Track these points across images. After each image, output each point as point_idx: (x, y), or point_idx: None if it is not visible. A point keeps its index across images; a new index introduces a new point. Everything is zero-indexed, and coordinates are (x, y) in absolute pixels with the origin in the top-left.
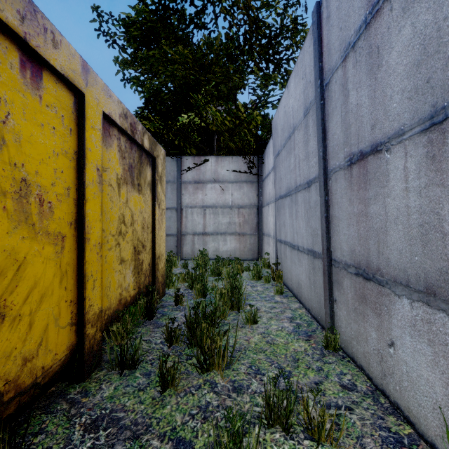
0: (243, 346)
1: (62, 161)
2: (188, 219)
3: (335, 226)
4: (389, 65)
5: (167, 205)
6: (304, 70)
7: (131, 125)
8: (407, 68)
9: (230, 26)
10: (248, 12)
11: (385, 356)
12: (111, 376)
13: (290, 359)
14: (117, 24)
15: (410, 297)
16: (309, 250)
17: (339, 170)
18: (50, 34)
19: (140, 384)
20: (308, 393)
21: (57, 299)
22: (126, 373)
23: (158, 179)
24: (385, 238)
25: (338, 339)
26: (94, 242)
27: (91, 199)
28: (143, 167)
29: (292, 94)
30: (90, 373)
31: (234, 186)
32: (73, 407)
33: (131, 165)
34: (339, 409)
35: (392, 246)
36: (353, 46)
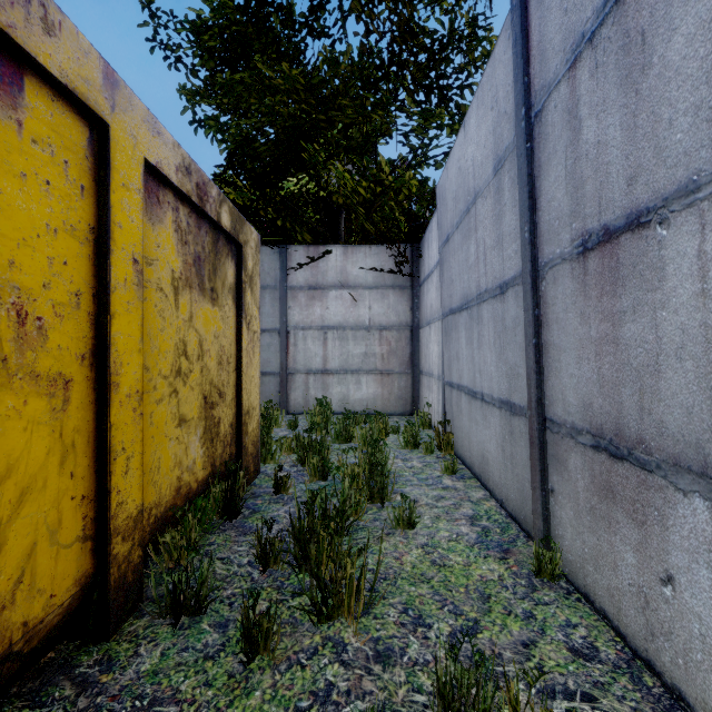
0: (392, 571)
1: (64, 244)
2: (298, 347)
3: (553, 362)
4: (667, 63)
5: (264, 326)
6: (495, 94)
7: (198, 188)
8: (708, 63)
9: (367, 30)
10: (397, 5)
11: (654, 599)
12: (158, 629)
13: (474, 596)
14: (182, 29)
15: (709, 497)
16: (503, 402)
17: (562, 262)
18: (39, 6)
19: (208, 645)
20: (511, 666)
21: (55, 495)
22: (185, 623)
23: (246, 282)
24: (656, 385)
25: (559, 559)
26: (128, 390)
27: (122, 313)
28: (220, 260)
29: (472, 137)
30: (119, 624)
31: (374, 294)
32: (83, 694)
33: (199, 255)
34: (572, 699)
35: (671, 400)
36: (590, 39)
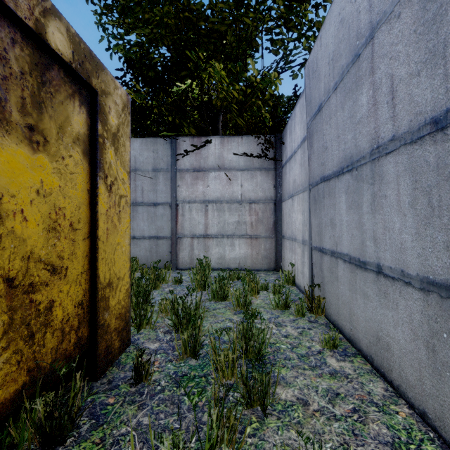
0: None
1: None
2: (185, 217)
3: None
4: None
5: (158, 200)
6: None
7: None
8: None
9: None
10: None
11: None
12: None
13: None
14: None
15: None
16: (436, 284)
17: None
18: None
19: None
20: None
21: None
22: None
23: (106, 137)
24: None
25: None
26: None
27: None
28: (54, 95)
29: None
30: None
31: (244, 174)
32: None
33: None
34: None
35: None
36: None
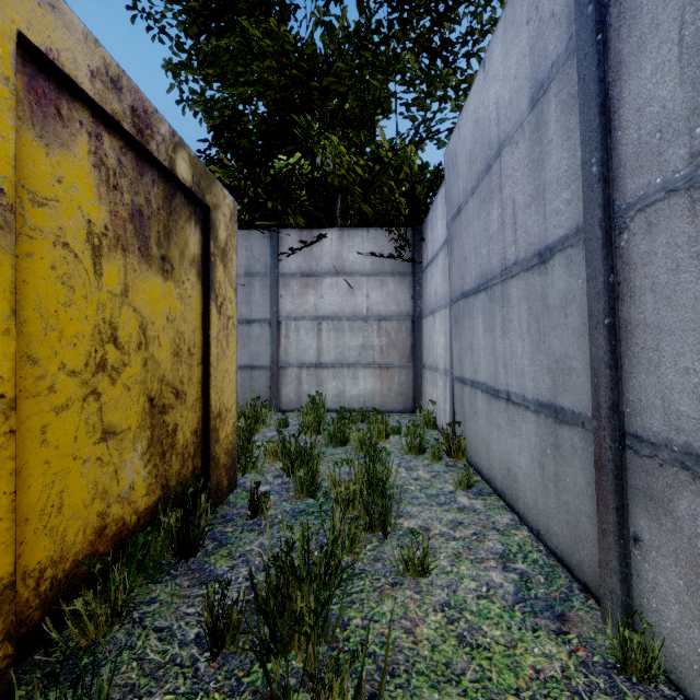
0: (402, 657)
1: None
2: (290, 339)
3: (643, 350)
4: None
5: (253, 316)
6: None
7: (135, 114)
8: None
9: None
10: None
11: None
12: None
13: None
14: None
15: None
16: (543, 405)
17: (668, 195)
18: None
19: None
20: None
21: None
22: None
23: (217, 255)
24: None
25: (658, 651)
26: None
27: None
28: (177, 222)
29: (496, 73)
30: None
31: (372, 281)
32: None
33: (140, 209)
34: None
35: None
36: None
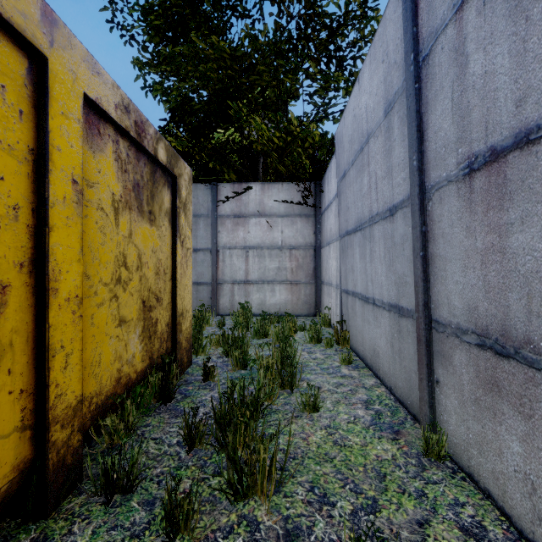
0: (300, 451)
1: (1, 161)
2: (226, 263)
3: (439, 271)
4: None
5: (199, 246)
6: (386, 48)
7: (136, 125)
8: None
9: (280, 11)
10: None
11: (541, 487)
12: (92, 507)
13: (372, 475)
14: (133, 10)
15: None
16: (392, 305)
17: (448, 183)
18: None
19: (136, 523)
20: None
21: None
22: (117, 501)
23: (180, 207)
24: None
25: (445, 442)
26: (67, 294)
27: (61, 227)
28: (158, 188)
29: (365, 88)
30: (58, 502)
31: (285, 221)
32: None
33: (138, 183)
34: None
35: None
36: None
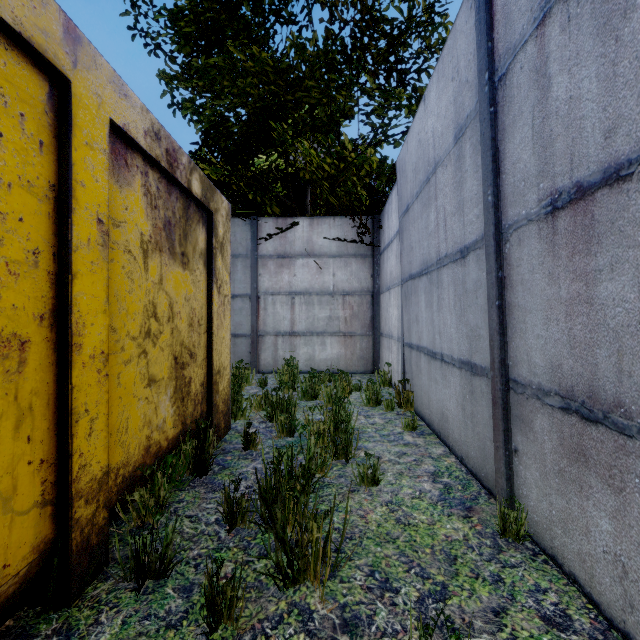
0: (358, 530)
1: (20, 200)
2: (268, 311)
3: (517, 323)
4: None
5: (236, 291)
6: (456, 64)
7: (168, 154)
8: None
9: (331, 16)
10: None
11: (634, 570)
12: (121, 593)
13: (440, 557)
14: (159, 15)
15: None
16: (464, 362)
17: (528, 223)
18: None
19: (171, 612)
20: (483, 637)
21: (9, 460)
22: (149, 587)
23: (217, 248)
24: (638, 346)
25: (524, 520)
26: (91, 351)
27: (85, 274)
28: (191, 226)
29: (432, 109)
30: (82, 588)
31: (337, 262)
32: None
33: (169, 220)
34: None
35: None
36: None
